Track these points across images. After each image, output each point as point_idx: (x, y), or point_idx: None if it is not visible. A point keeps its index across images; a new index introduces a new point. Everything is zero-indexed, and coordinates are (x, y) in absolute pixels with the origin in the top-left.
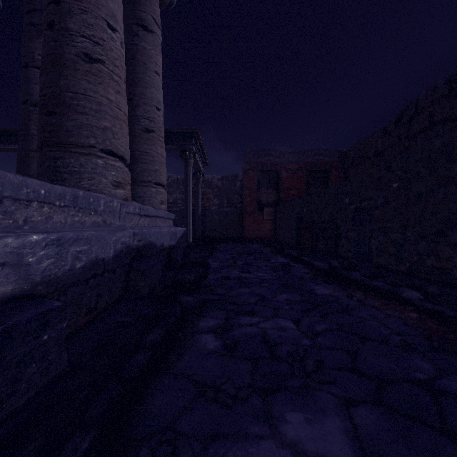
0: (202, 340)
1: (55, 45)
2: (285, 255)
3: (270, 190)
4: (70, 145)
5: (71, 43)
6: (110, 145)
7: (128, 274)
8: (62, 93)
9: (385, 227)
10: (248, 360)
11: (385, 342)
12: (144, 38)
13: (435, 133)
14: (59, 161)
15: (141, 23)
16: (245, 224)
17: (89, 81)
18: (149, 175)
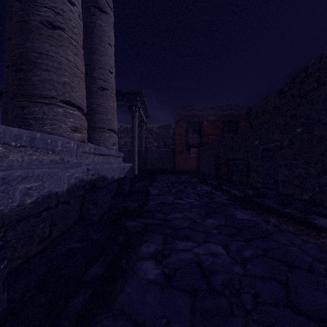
0: (143, 268)
1: (22, 14)
2: (208, 185)
3: (195, 135)
4: (35, 96)
5: (35, 12)
6: (69, 97)
7: (82, 203)
8: (28, 53)
9: (290, 163)
10: (187, 292)
11: (310, 270)
12: (100, 17)
13: (322, 91)
14: (26, 109)
15: (97, 6)
16: (176, 160)
17: (51, 44)
18: (103, 123)
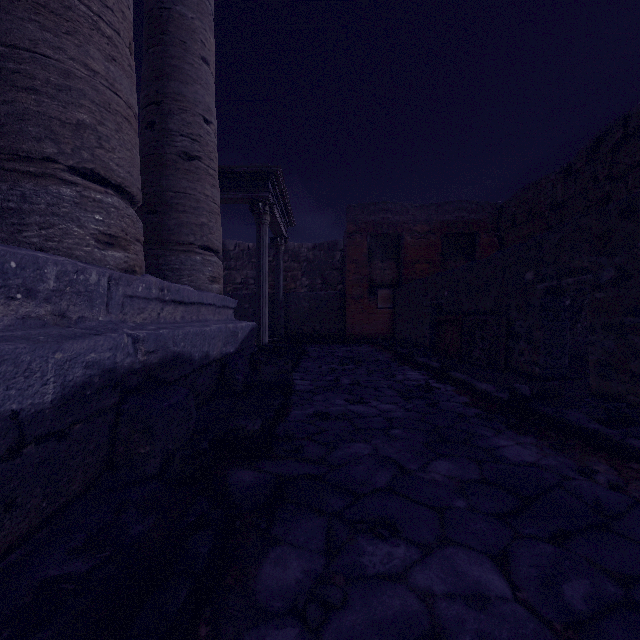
0: None
1: None
2: (419, 367)
3: (386, 263)
4: None
5: None
6: (91, 160)
7: (114, 428)
8: None
9: (621, 323)
10: None
11: None
12: None
13: None
14: None
15: None
16: (349, 315)
17: (43, 26)
18: (190, 232)
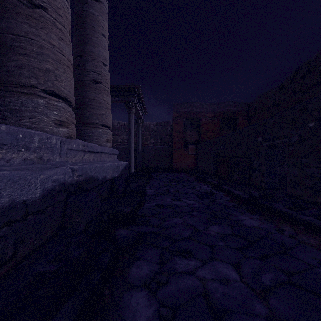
0: (132, 305)
1: None
2: (207, 183)
3: (192, 132)
4: (10, 84)
5: None
6: (52, 86)
7: (64, 210)
8: (3, 34)
9: (301, 162)
10: None
11: None
12: (93, 5)
13: None
14: (0, 99)
15: None
16: (174, 158)
17: (30, 25)
18: (97, 118)
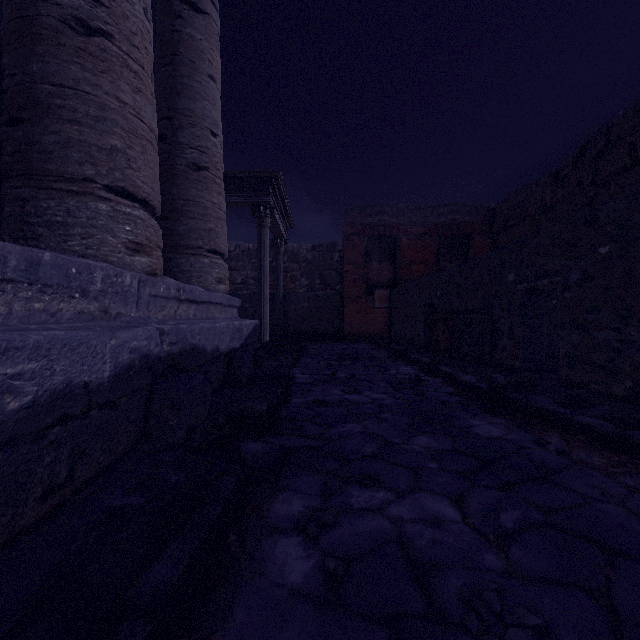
0: (276, 556)
1: (23, 2)
2: (411, 363)
3: (383, 264)
4: (48, 176)
5: None
6: (122, 179)
7: (147, 405)
8: (34, 85)
9: (585, 320)
10: (378, 620)
11: None
12: (191, 21)
13: None
14: (29, 204)
15: None
16: (347, 314)
17: (84, 67)
18: (199, 237)
